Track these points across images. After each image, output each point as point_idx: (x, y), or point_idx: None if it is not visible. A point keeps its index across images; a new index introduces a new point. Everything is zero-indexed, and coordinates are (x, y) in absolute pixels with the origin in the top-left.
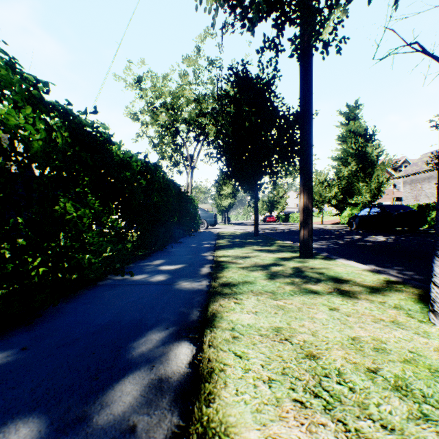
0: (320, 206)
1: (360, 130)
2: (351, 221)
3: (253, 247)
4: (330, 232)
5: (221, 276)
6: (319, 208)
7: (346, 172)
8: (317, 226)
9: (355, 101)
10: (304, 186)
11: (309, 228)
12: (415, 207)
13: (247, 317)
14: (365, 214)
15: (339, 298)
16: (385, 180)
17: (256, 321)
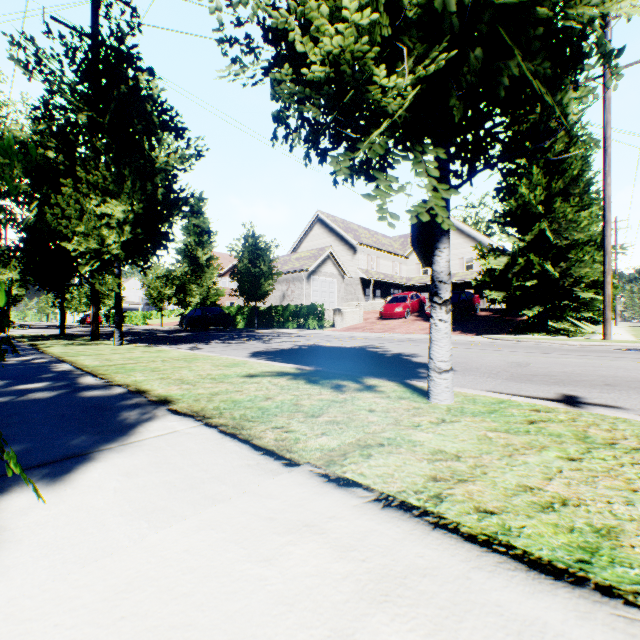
0: (160, 304)
1: (205, 226)
2: (182, 321)
3: (59, 340)
4: (153, 332)
5: (39, 346)
6: (159, 306)
7: (181, 272)
8: (156, 327)
9: (201, 193)
10: (94, 302)
11: (97, 324)
12: (236, 309)
13: (55, 348)
14: (192, 315)
15: (93, 345)
16: (214, 284)
17: (58, 348)
